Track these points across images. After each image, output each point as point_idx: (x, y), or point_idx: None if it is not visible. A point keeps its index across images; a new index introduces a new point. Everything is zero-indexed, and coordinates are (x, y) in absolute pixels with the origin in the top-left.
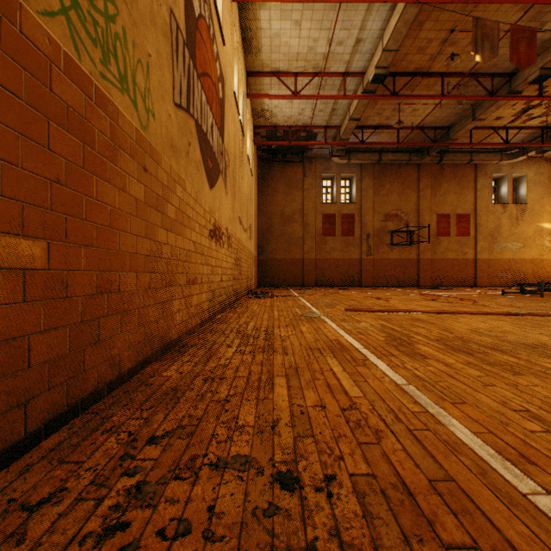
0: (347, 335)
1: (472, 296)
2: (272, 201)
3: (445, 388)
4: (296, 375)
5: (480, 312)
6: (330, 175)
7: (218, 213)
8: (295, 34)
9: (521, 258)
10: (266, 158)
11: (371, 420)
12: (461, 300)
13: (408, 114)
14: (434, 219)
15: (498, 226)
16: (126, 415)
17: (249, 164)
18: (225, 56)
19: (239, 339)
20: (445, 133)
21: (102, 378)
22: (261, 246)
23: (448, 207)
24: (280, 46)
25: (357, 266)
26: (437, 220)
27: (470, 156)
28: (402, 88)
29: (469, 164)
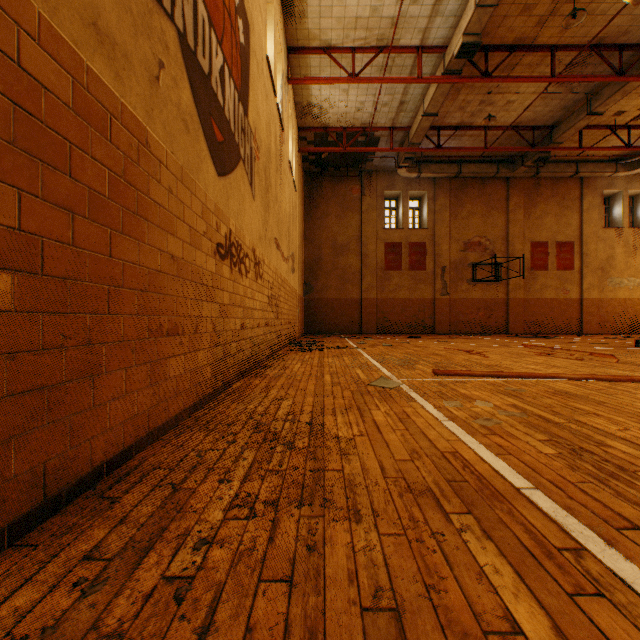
0: (470, 437)
1: (596, 348)
2: (321, 227)
3: None
4: None
5: None
6: (394, 193)
7: (235, 220)
8: None
9: (639, 298)
10: (314, 173)
11: None
12: (595, 356)
13: (500, 109)
14: (527, 248)
15: (611, 257)
16: None
17: (291, 174)
18: None
19: (254, 450)
20: (547, 134)
21: None
22: (307, 283)
23: (546, 232)
24: (332, 7)
25: (429, 308)
26: (532, 250)
27: (576, 166)
28: (497, 66)
29: (573, 177)
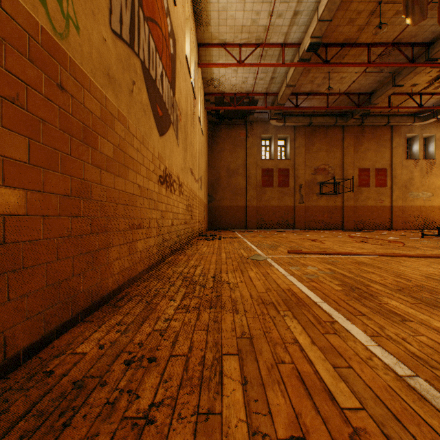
0: (299, 283)
1: (395, 238)
2: (220, 158)
3: None
4: (252, 353)
5: (418, 254)
6: (268, 135)
7: (168, 160)
8: (240, 7)
9: (430, 205)
10: (215, 122)
11: None
12: (390, 243)
13: (336, 82)
14: (356, 172)
15: (411, 178)
16: None
17: (200, 125)
18: (176, 17)
19: (185, 288)
20: (367, 98)
21: None
22: (210, 195)
23: (368, 162)
24: (226, 19)
25: (291, 212)
26: (359, 173)
27: (387, 119)
28: (333, 56)
29: (386, 125)
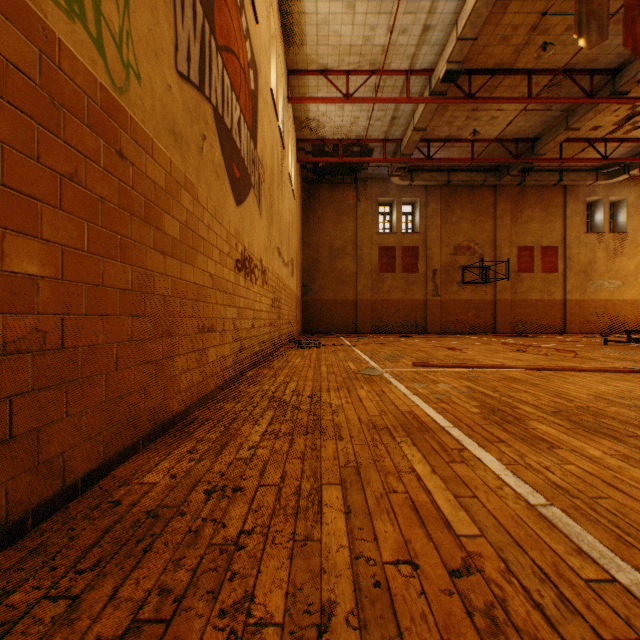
0: (424, 404)
1: (567, 346)
2: (319, 231)
3: (616, 515)
4: (358, 483)
5: (592, 368)
6: (388, 199)
7: (248, 238)
8: (348, 19)
9: (620, 299)
10: (312, 180)
11: (514, 607)
12: (558, 352)
13: (485, 124)
14: (514, 252)
15: (592, 261)
16: (41, 588)
17: (290, 185)
18: (258, 38)
19: (273, 411)
20: (529, 146)
21: (20, 501)
22: (305, 285)
23: (532, 237)
24: (328, 36)
25: (421, 309)
26: (518, 254)
27: (558, 175)
28: (479, 88)
29: (557, 185)
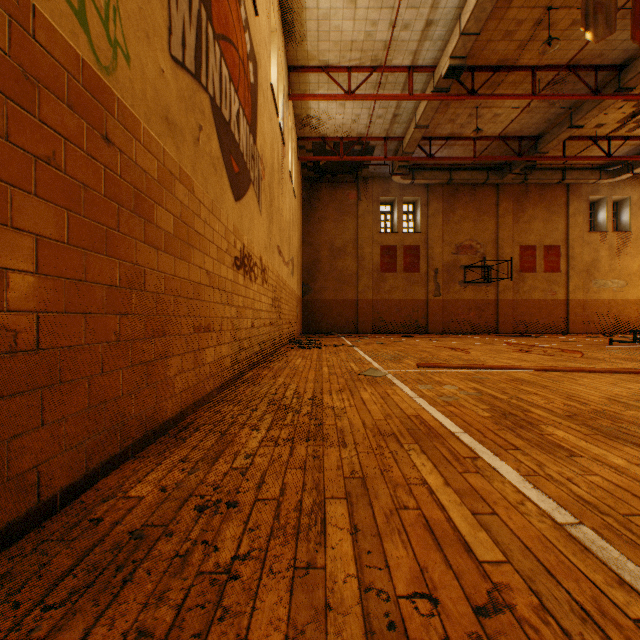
0: (431, 407)
1: (572, 346)
2: (319, 230)
3: None
4: (365, 497)
5: (601, 369)
6: (389, 198)
7: (247, 235)
8: (349, 14)
9: (623, 299)
10: (312, 178)
11: None
12: (564, 352)
13: (487, 121)
14: (516, 251)
15: (596, 260)
16: None
17: (291, 183)
18: (258, 31)
19: (272, 414)
20: (532, 144)
21: None
22: (306, 285)
23: (534, 236)
24: (329, 32)
25: (423, 308)
26: (521, 253)
27: (561, 174)
28: (482, 85)
29: (560, 184)
